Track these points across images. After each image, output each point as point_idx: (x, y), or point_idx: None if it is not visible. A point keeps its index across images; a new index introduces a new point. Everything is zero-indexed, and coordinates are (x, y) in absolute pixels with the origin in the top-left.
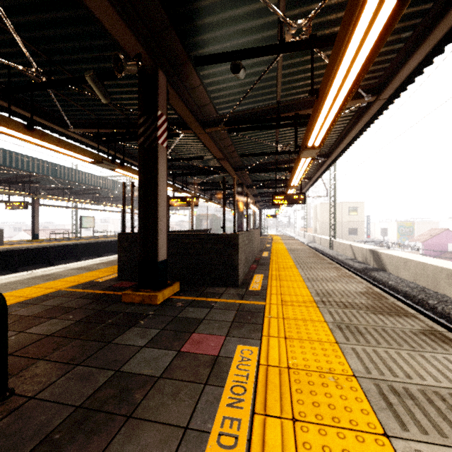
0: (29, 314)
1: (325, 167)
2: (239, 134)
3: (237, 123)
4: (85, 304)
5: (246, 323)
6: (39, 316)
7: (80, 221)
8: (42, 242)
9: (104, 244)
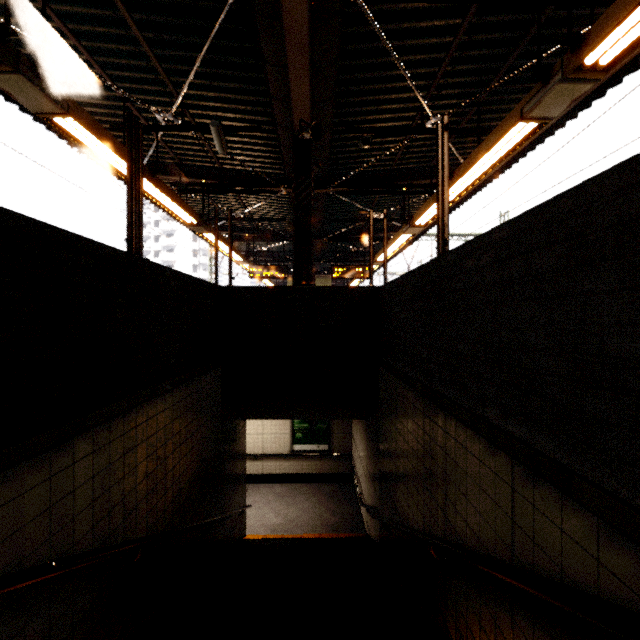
0: None
1: None
2: None
3: None
4: None
5: None
6: None
7: None
8: None
9: None
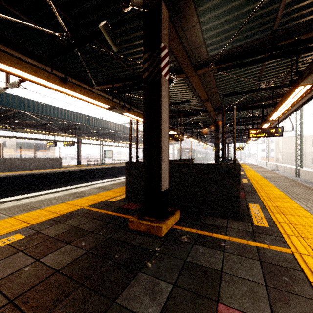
0: (52, 235)
1: (302, 101)
2: (226, 73)
3: (228, 61)
4: (98, 227)
5: (288, 292)
6: (59, 238)
7: (104, 153)
8: (83, 166)
9: (118, 168)
